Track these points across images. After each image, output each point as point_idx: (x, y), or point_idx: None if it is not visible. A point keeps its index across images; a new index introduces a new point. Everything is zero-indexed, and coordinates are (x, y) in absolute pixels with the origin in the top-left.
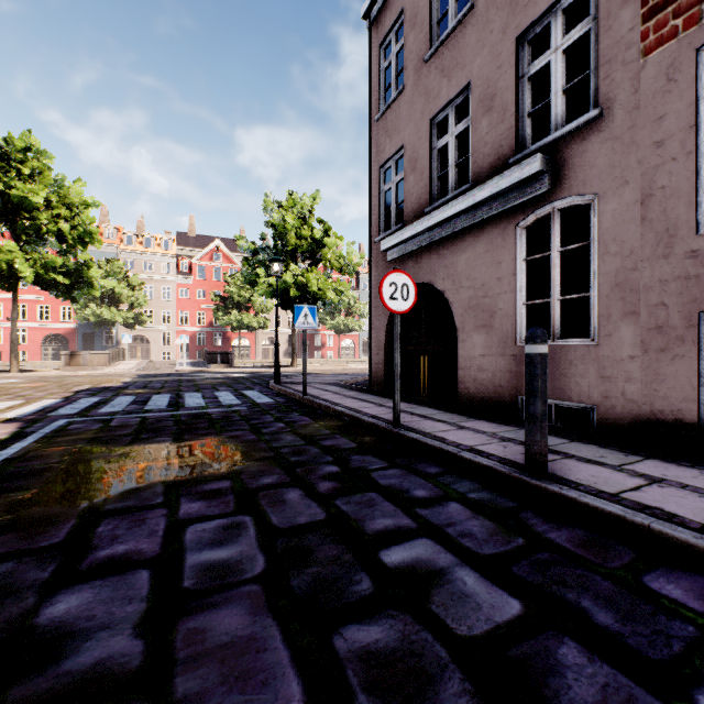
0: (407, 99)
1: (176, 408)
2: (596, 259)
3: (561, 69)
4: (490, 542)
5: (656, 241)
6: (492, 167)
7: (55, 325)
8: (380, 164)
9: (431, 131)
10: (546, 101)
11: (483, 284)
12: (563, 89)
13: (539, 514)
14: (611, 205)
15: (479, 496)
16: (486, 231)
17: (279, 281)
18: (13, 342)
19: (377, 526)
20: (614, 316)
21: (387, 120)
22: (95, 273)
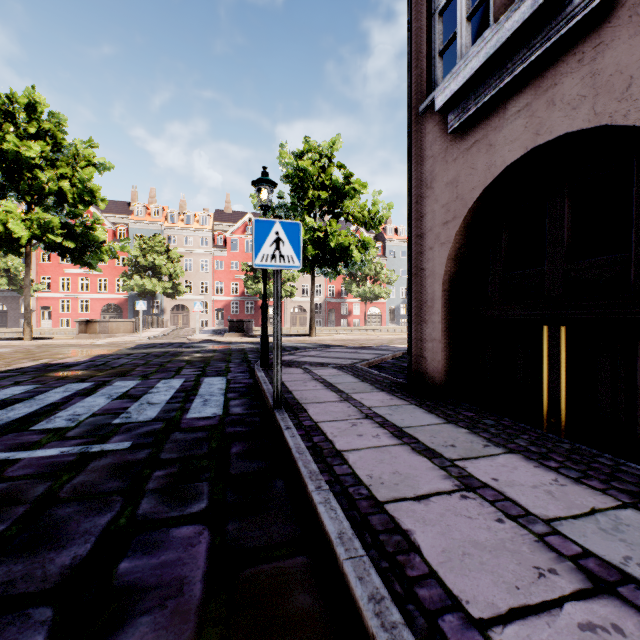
0: None
1: None
2: None
3: None
4: None
5: None
6: None
7: (111, 295)
8: None
9: None
10: None
11: None
12: None
13: None
14: None
15: None
16: None
17: None
18: (26, 309)
19: None
20: None
21: None
22: (100, 235)
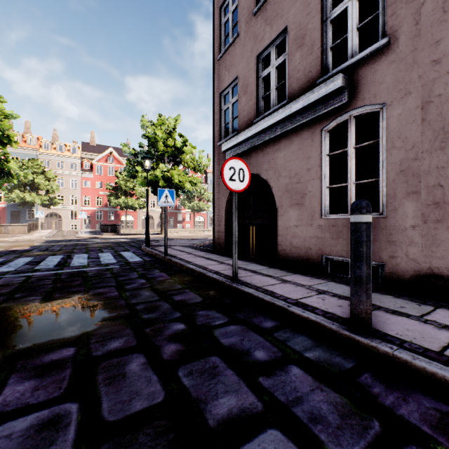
0: (240, 42)
1: (61, 267)
2: (384, 152)
3: (356, 12)
4: (345, 431)
5: (433, 137)
6: (303, 88)
7: None
8: (221, 90)
9: (258, 65)
10: (344, 37)
11: (296, 173)
12: (358, 27)
13: (377, 378)
14: (396, 111)
15: (315, 356)
16: (299, 135)
17: (152, 175)
18: None
19: (220, 410)
20: (399, 195)
21: (226, 58)
22: (12, 166)
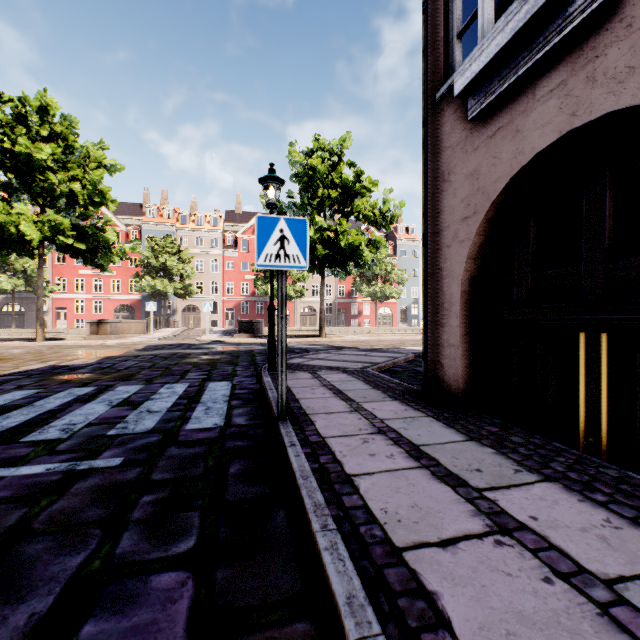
0: None
1: None
2: None
3: None
4: None
5: None
6: None
7: (124, 296)
8: None
9: None
10: None
11: None
12: None
13: None
14: None
15: None
16: None
17: None
18: (39, 310)
19: None
20: None
21: None
22: (111, 237)
